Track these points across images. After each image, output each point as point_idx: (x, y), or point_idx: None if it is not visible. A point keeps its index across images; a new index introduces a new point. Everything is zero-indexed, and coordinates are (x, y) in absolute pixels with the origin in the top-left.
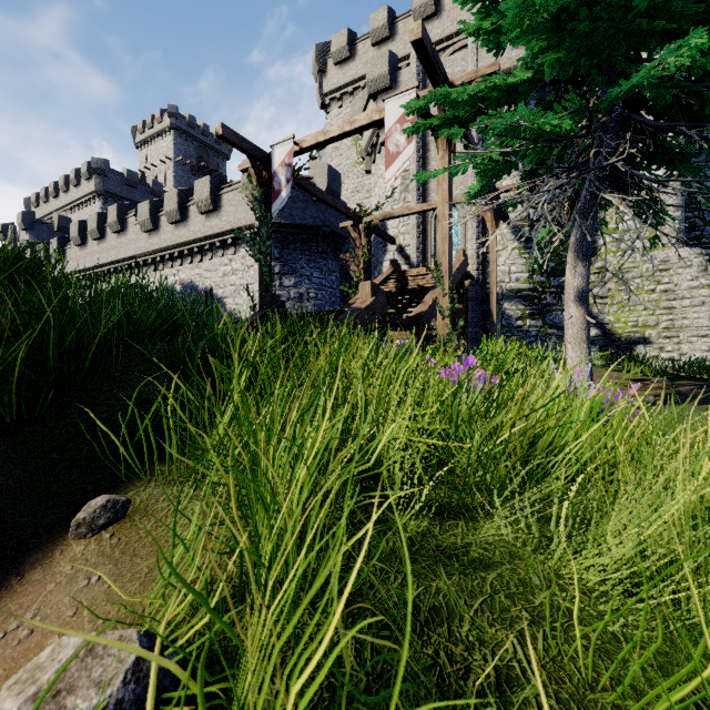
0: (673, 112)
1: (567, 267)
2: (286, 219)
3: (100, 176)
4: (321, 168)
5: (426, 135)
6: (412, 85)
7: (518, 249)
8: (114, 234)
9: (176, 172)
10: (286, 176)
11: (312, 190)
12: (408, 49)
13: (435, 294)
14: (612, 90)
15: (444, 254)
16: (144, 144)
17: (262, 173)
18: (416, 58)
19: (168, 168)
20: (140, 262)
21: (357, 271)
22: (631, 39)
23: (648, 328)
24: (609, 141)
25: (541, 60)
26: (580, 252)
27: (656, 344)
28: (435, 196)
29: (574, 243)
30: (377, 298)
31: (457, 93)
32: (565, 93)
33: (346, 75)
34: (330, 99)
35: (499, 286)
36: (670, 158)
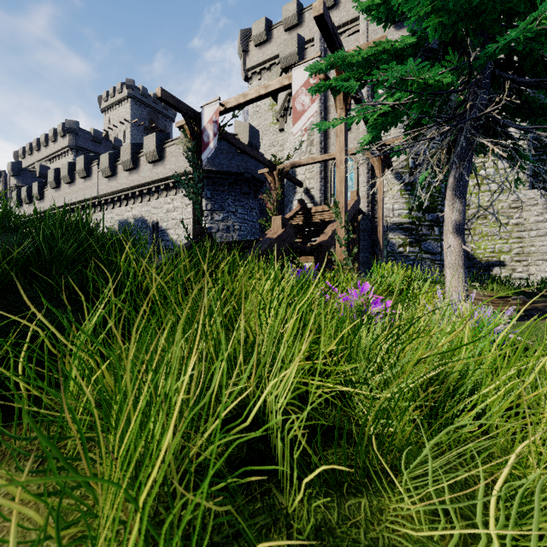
0: (538, 70)
1: (446, 204)
2: (216, 167)
3: (72, 134)
4: (243, 126)
5: (327, 101)
6: (315, 55)
7: (400, 190)
8: (82, 179)
9: (133, 131)
10: (213, 131)
11: (235, 143)
12: (313, 33)
13: (334, 226)
14: (490, 46)
15: (341, 194)
16: (108, 110)
17: (194, 129)
18: (319, 39)
19: (126, 128)
20: (102, 201)
21: (272, 208)
22: (504, 4)
23: (503, 254)
24: (483, 95)
25: (425, 24)
26: (458, 190)
27: (509, 266)
28: (334, 149)
29: (452, 183)
30: (286, 230)
31: (352, 57)
32: (443, 58)
33: (264, 55)
34: (251, 73)
35: (385, 220)
36: (532, 111)
